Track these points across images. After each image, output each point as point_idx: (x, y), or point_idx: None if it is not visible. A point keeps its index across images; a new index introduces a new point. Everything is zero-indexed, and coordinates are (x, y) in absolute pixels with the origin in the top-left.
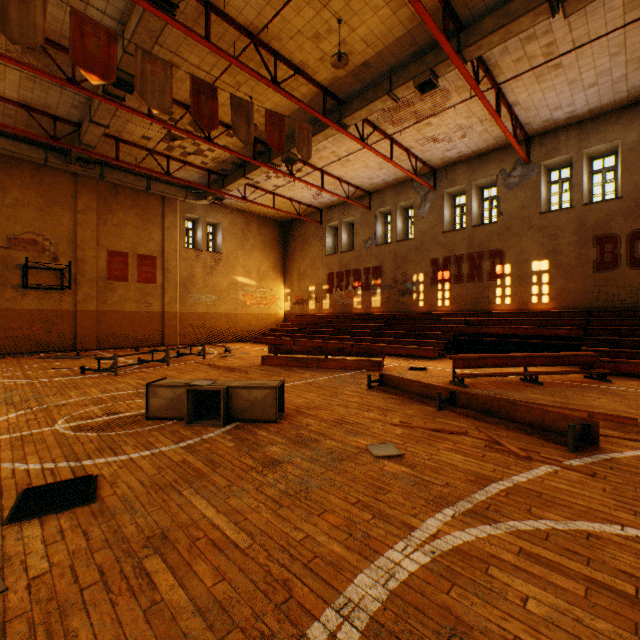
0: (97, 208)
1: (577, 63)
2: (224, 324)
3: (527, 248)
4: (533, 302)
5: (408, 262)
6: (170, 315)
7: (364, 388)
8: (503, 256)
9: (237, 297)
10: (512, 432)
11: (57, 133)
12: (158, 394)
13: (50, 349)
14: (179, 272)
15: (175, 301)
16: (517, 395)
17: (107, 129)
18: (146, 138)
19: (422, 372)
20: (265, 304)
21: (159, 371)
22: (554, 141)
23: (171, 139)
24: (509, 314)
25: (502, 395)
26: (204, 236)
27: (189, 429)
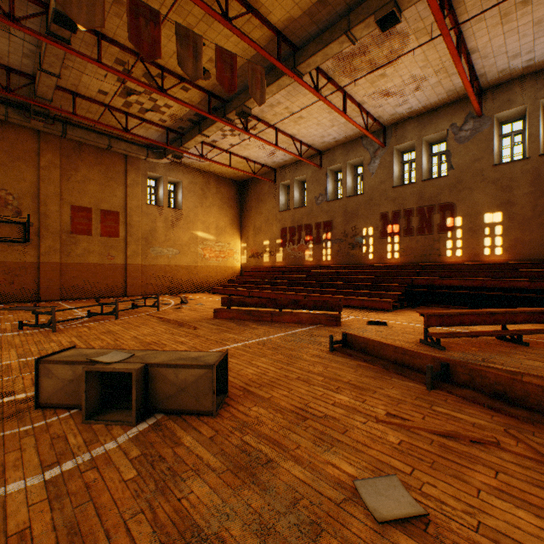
0: (61, 165)
1: None
2: (184, 276)
3: (479, 200)
4: (485, 254)
5: (358, 216)
6: (132, 267)
7: (325, 350)
8: (454, 209)
9: (197, 250)
10: None
11: (14, 87)
12: (52, 373)
13: (13, 300)
14: (141, 227)
15: (137, 254)
16: (512, 362)
17: (63, 82)
18: (103, 93)
19: (383, 327)
20: (223, 257)
21: (104, 326)
22: (508, 93)
23: (127, 94)
24: (461, 266)
25: (494, 362)
26: (165, 193)
27: (83, 431)
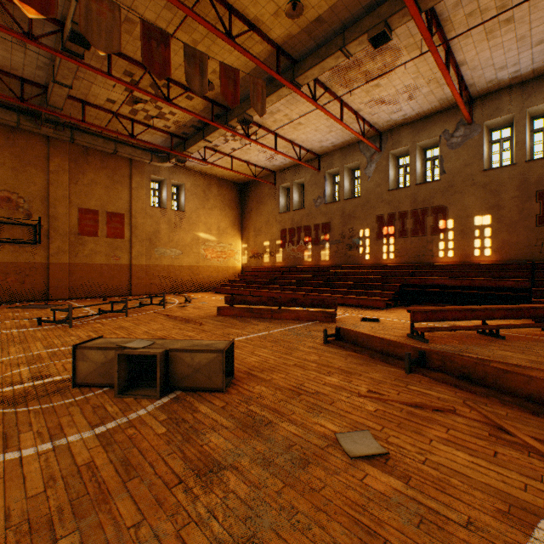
0: (69, 169)
1: (529, 17)
2: (187, 275)
3: (470, 204)
4: (475, 255)
5: (355, 218)
6: (137, 267)
7: (320, 343)
8: (446, 212)
9: (199, 251)
10: (510, 409)
11: (27, 96)
12: (87, 357)
13: (24, 299)
14: (145, 228)
15: (142, 255)
16: (485, 352)
17: (73, 92)
18: (111, 101)
19: (375, 323)
20: (224, 257)
21: (116, 322)
22: (496, 102)
23: (134, 102)
24: (452, 266)
25: (469, 352)
26: (169, 196)
27: (117, 402)
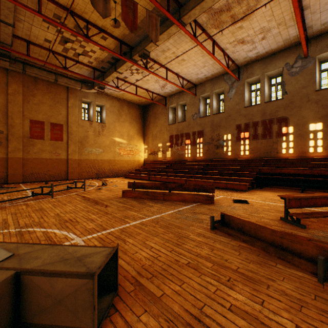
0: (22, 92)
1: None
2: (107, 166)
3: (305, 115)
4: (310, 151)
5: (220, 127)
6: (72, 161)
7: (207, 228)
8: (287, 121)
9: (115, 150)
10: None
11: None
12: None
13: None
14: (78, 134)
15: (75, 152)
16: None
17: (19, 33)
18: (47, 41)
19: (246, 205)
20: (132, 154)
21: (39, 204)
22: (327, 40)
23: (64, 42)
24: (293, 160)
25: None
26: (94, 113)
27: None
